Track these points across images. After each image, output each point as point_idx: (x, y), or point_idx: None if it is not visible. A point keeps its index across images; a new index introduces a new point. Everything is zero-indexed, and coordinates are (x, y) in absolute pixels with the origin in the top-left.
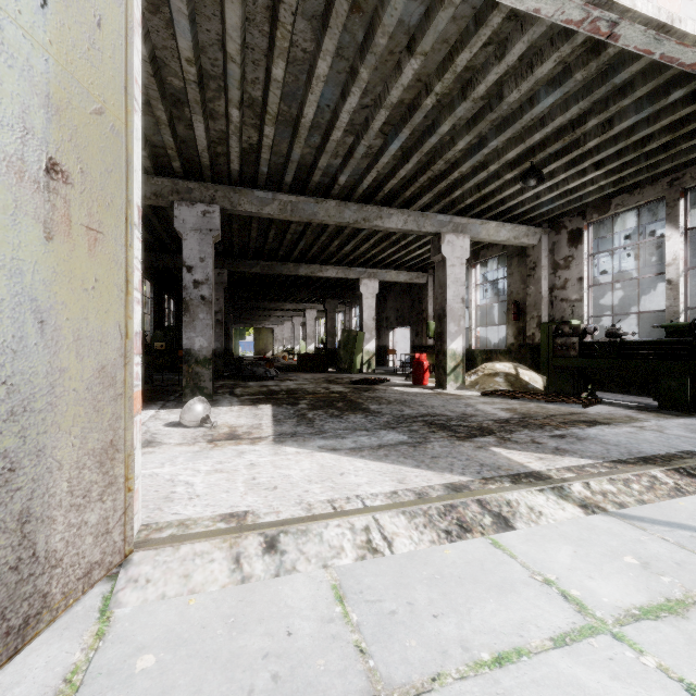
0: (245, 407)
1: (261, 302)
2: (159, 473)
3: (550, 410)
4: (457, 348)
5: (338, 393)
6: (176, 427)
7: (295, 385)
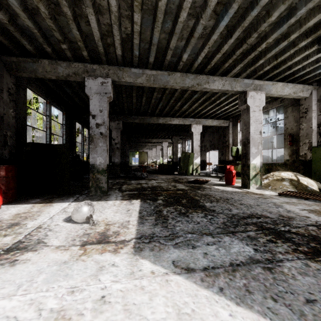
0: (123, 201)
1: (141, 139)
2: None
3: None
4: (256, 163)
5: (182, 190)
6: (69, 223)
7: (156, 183)
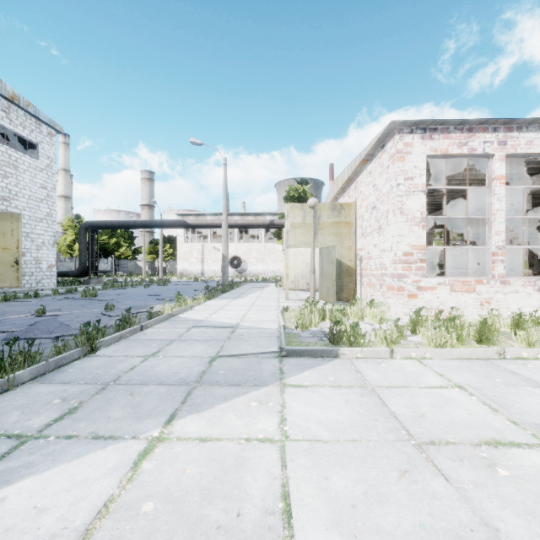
0: None
1: None
2: None
3: None
4: None
5: None
6: None
7: None
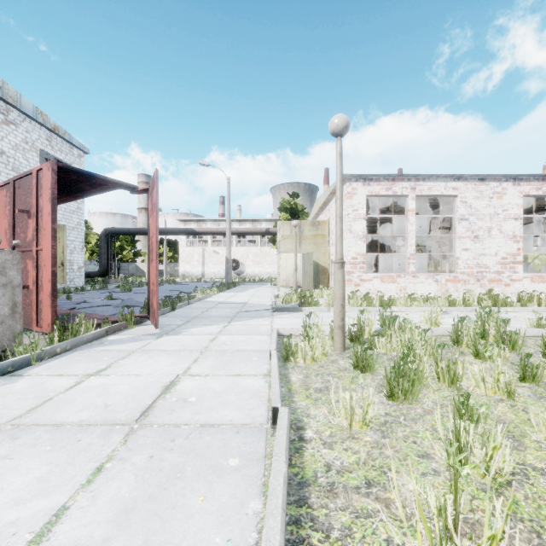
0: None
1: None
2: None
3: None
4: None
5: None
6: None
7: None
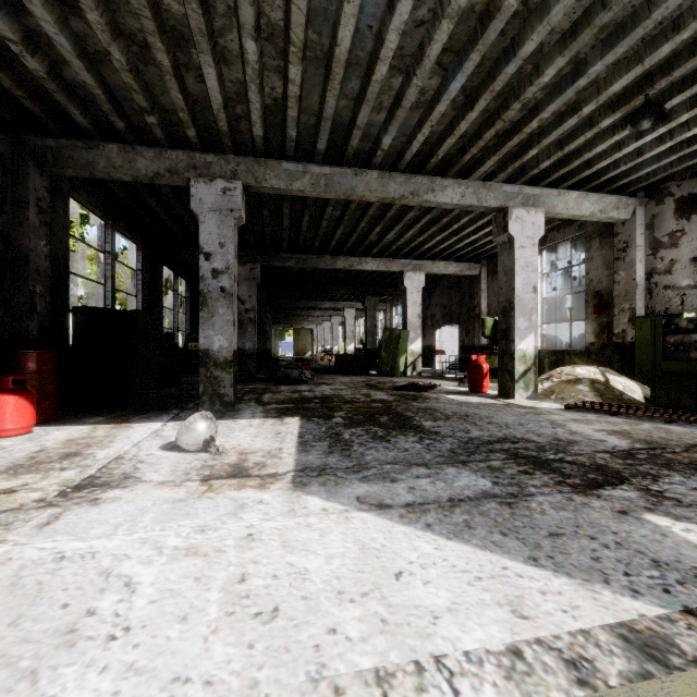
0: (268, 420)
1: (299, 301)
2: (98, 551)
3: (683, 436)
4: (527, 348)
5: (381, 402)
6: (173, 452)
7: (331, 391)
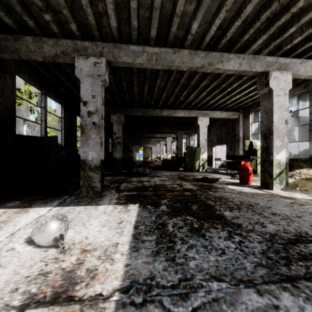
0: (117, 207)
1: (144, 134)
2: None
3: None
4: (281, 158)
5: (189, 190)
6: (31, 246)
7: (159, 181)
